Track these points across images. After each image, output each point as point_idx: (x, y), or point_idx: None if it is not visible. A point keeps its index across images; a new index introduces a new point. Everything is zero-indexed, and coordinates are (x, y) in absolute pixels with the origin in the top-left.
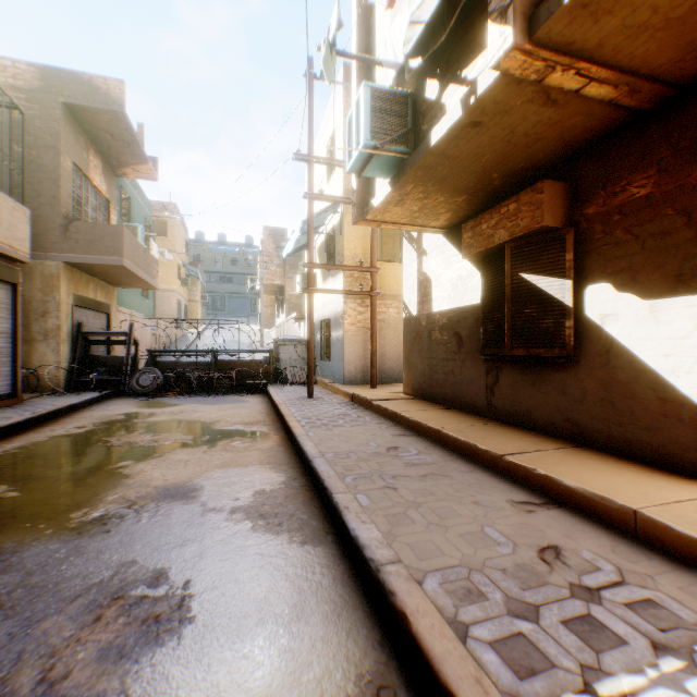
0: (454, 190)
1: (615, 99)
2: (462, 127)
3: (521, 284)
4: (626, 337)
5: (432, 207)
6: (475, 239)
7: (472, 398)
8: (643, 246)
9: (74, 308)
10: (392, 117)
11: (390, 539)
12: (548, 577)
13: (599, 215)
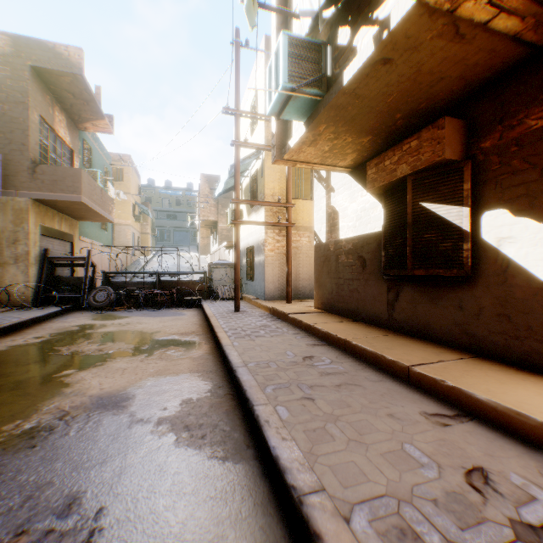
0: (361, 130)
1: (520, 33)
2: (373, 65)
3: (421, 212)
4: (523, 257)
5: (341, 147)
6: (378, 174)
7: (374, 312)
8: (540, 174)
9: (41, 237)
10: (307, 63)
11: (311, 460)
12: (484, 511)
13: (496, 147)
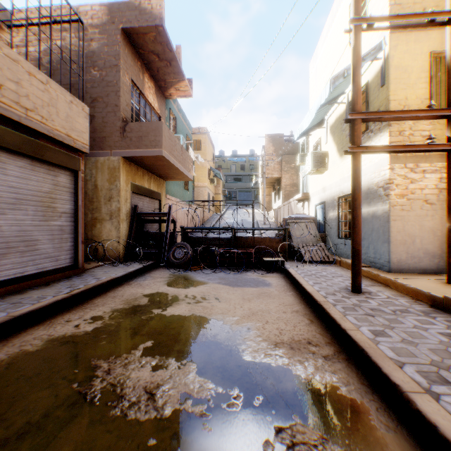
0: None
1: None
2: None
3: None
4: None
5: None
6: None
7: None
8: None
9: (131, 194)
10: None
11: None
12: None
13: None
